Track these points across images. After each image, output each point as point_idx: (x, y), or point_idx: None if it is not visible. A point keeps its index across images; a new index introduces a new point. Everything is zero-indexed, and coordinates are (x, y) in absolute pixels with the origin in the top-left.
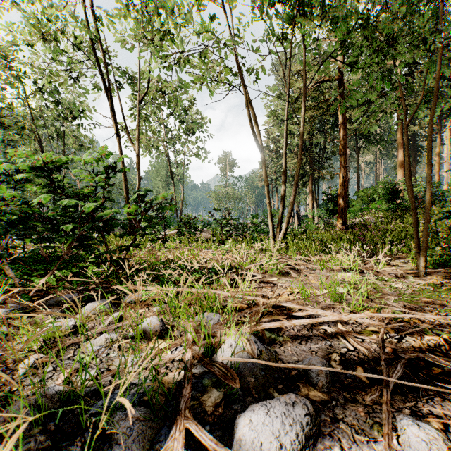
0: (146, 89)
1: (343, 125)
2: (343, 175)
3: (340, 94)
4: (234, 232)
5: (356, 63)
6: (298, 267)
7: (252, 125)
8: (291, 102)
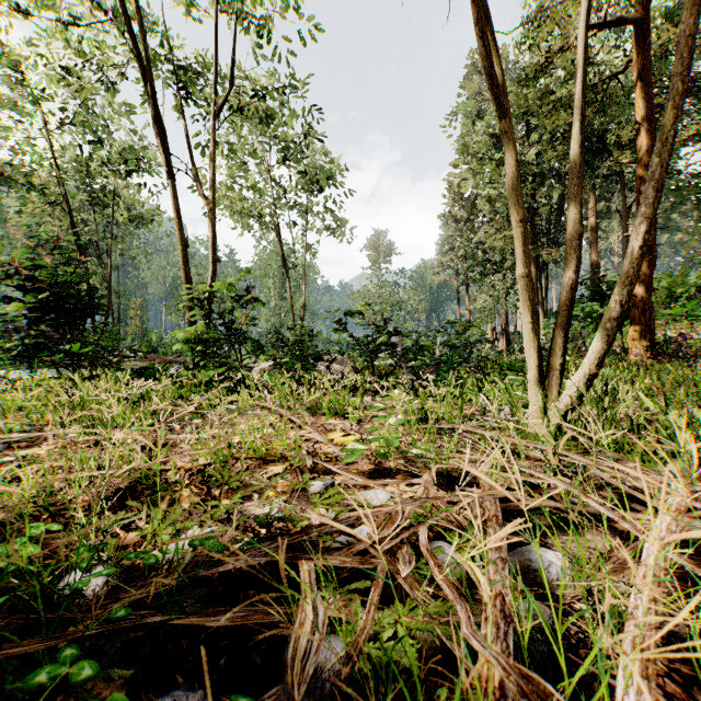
0: (228, 89)
1: (647, 122)
2: None
3: (638, 55)
4: (403, 365)
5: None
6: None
7: (478, 12)
8: (525, 80)
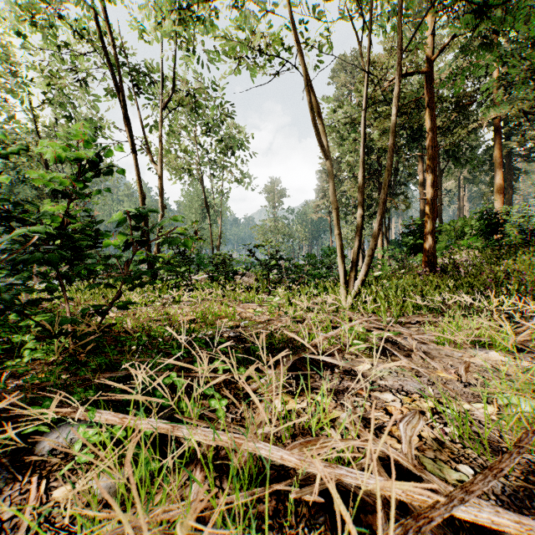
0: (172, 93)
1: (432, 132)
2: (431, 200)
3: (427, 92)
4: (285, 276)
5: (486, 6)
6: (402, 341)
7: (314, 117)
8: (361, 103)
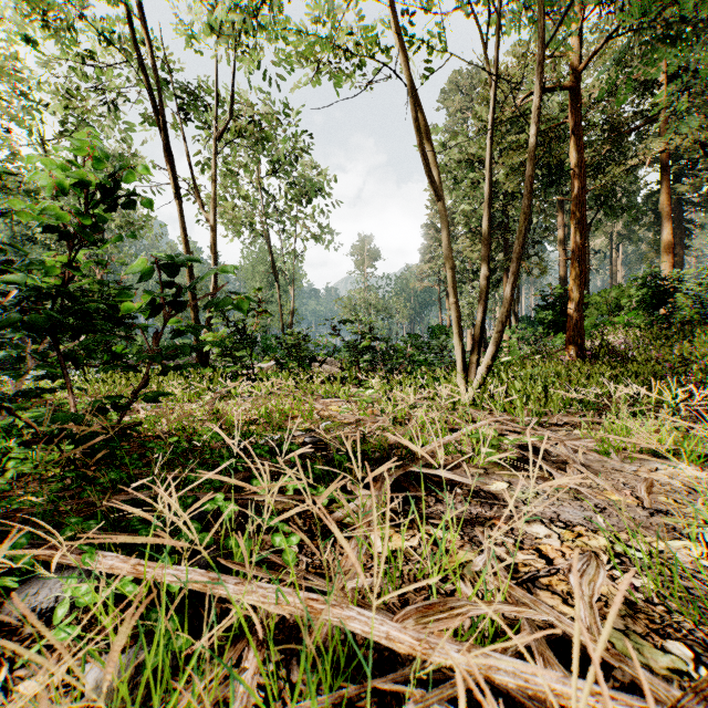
0: (228, 118)
1: (578, 169)
2: (578, 260)
3: (572, 114)
4: (381, 363)
5: None
6: (550, 449)
7: (422, 141)
8: (482, 130)
